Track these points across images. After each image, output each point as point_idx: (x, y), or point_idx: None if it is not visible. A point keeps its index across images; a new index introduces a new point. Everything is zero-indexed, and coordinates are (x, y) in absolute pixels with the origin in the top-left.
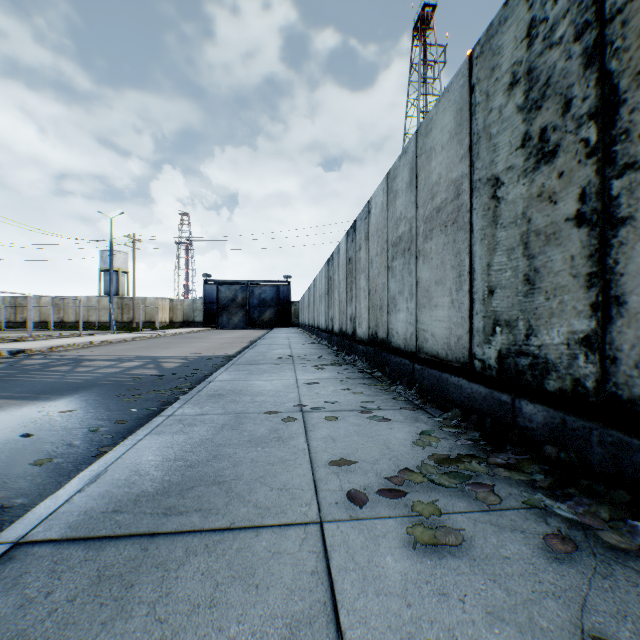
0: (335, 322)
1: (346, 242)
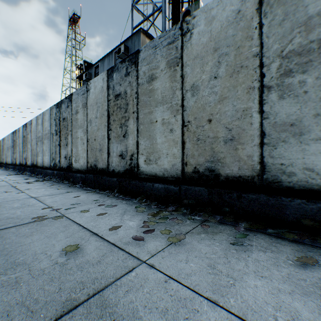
0: (18, 160)
1: (23, 129)
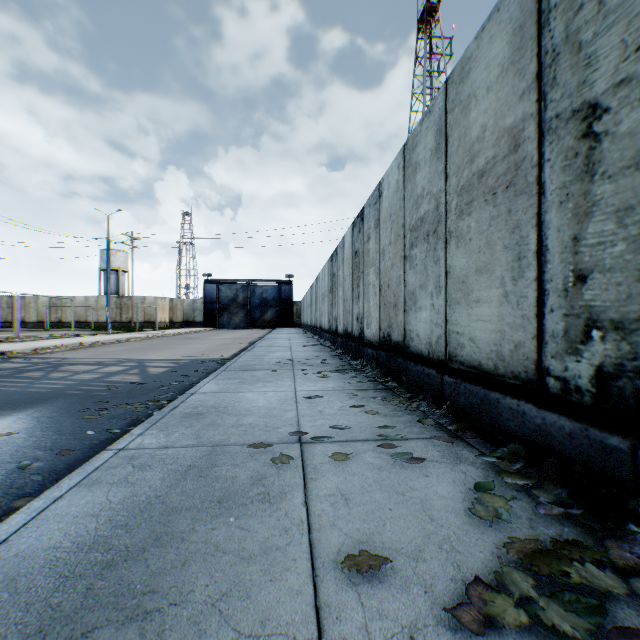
0: (339, 322)
1: (352, 234)
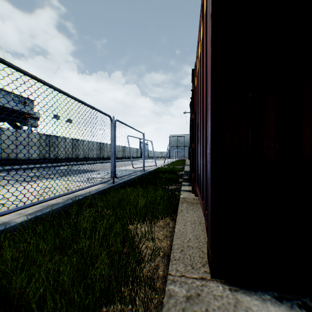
0: None
1: None
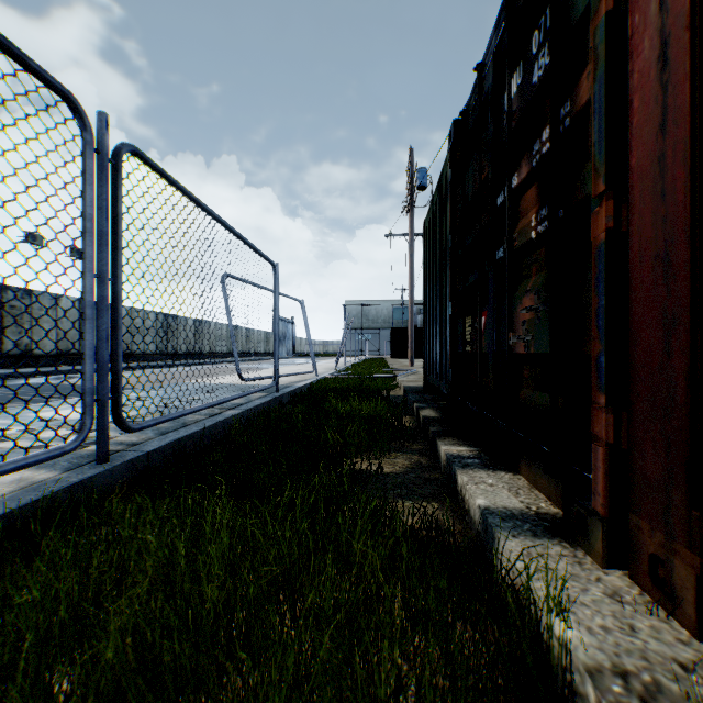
0: None
1: None
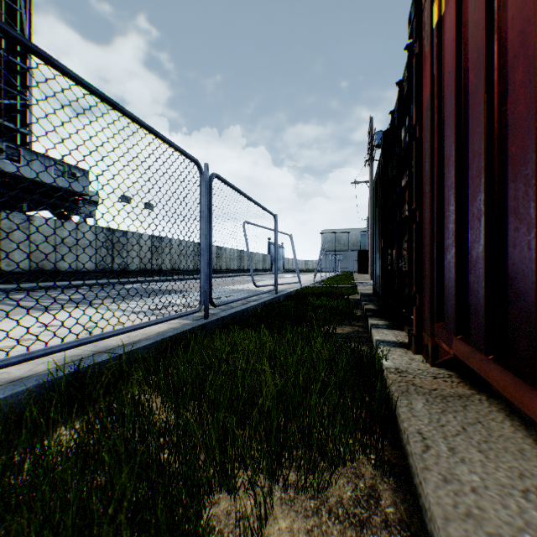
0: None
1: None
